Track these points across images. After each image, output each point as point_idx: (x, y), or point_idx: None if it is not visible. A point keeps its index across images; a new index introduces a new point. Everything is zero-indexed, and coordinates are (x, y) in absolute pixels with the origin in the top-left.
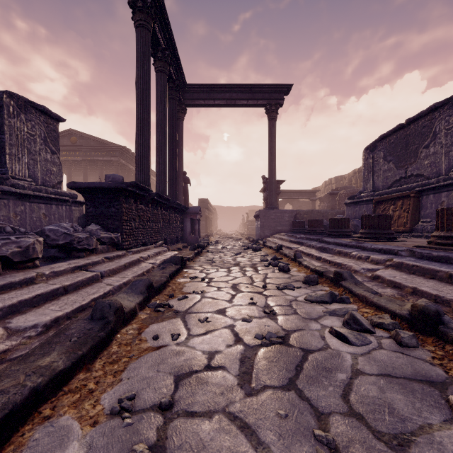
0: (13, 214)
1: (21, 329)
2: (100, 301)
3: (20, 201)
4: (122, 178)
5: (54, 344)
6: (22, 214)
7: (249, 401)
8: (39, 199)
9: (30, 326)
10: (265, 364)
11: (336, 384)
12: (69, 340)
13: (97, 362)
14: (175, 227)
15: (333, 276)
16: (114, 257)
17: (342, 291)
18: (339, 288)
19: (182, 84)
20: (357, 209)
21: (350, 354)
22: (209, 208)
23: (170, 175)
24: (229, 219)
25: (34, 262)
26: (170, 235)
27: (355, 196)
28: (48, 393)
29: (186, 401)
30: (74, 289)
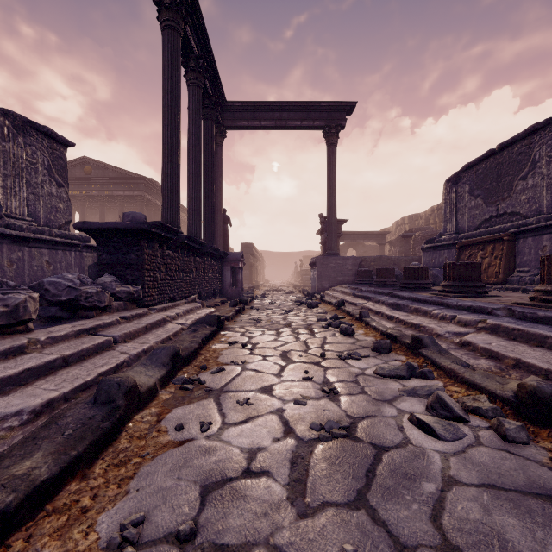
0: (7, 261)
1: (0, 417)
2: (107, 379)
3: (17, 245)
4: (145, 217)
5: (40, 439)
6: (19, 261)
7: (303, 527)
8: (42, 244)
9: (12, 413)
10: (325, 468)
11: (422, 499)
12: (62, 433)
13: (97, 465)
14: (212, 278)
15: (411, 342)
16: (132, 316)
17: (423, 361)
18: (418, 358)
19: (220, 101)
20: (436, 256)
21: (439, 453)
22: (254, 254)
23: (206, 213)
24: (279, 267)
25: (26, 325)
26: (206, 287)
27: (434, 239)
28: (22, 516)
29: (215, 527)
30: (78, 359)
